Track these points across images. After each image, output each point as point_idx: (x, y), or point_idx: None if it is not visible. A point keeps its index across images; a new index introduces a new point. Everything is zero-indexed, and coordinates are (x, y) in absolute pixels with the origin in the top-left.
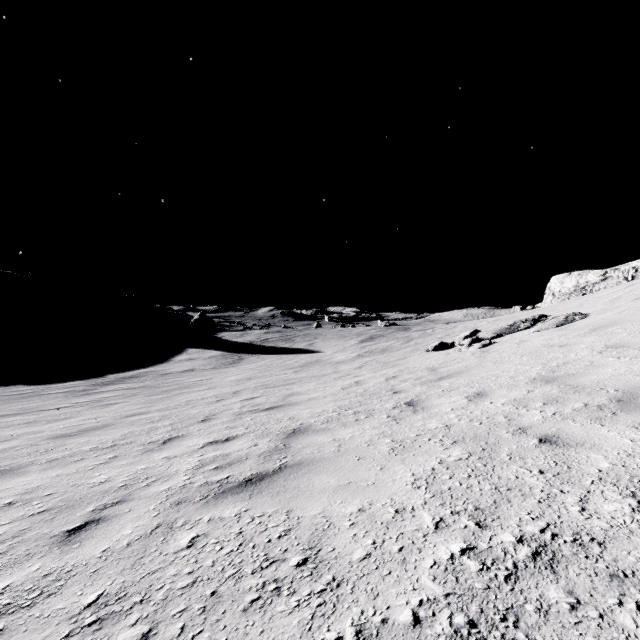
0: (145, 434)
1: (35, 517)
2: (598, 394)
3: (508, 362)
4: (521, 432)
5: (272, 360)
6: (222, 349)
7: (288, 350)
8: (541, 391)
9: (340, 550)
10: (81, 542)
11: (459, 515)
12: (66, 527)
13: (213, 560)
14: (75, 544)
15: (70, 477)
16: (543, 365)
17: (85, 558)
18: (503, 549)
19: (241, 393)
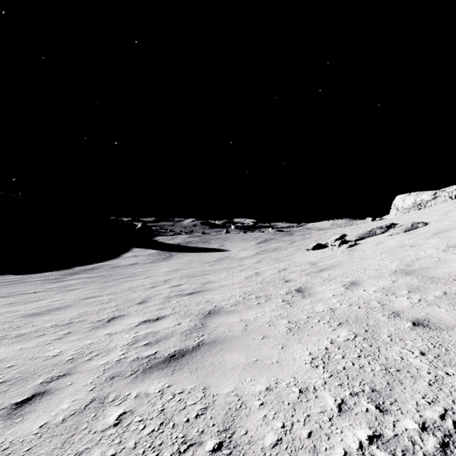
0: (95, 313)
1: None
2: (453, 284)
3: (371, 258)
4: (395, 316)
5: (194, 256)
6: (158, 248)
7: (205, 249)
8: (403, 281)
9: (252, 433)
10: (24, 416)
11: (358, 397)
12: (15, 399)
13: (135, 441)
14: (18, 418)
15: (30, 350)
16: (400, 260)
17: (23, 434)
18: (409, 438)
19: (170, 281)
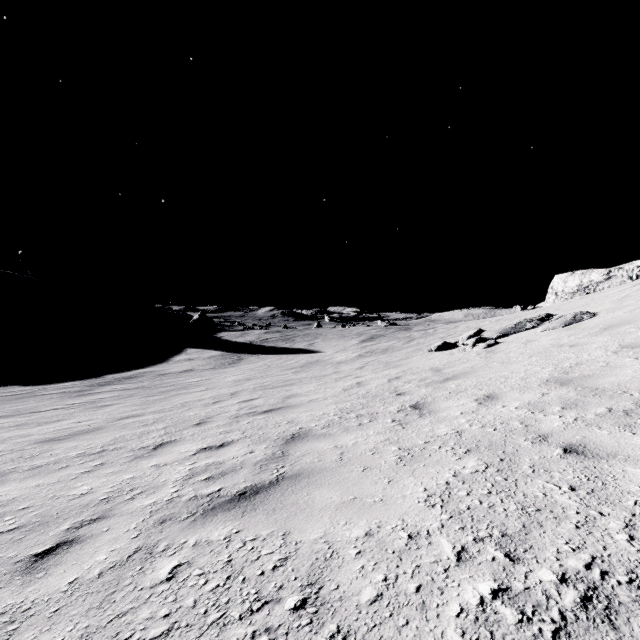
0: (136, 438)
1: (3, 536)
2: (621, 398)
3: (516, 363)
4: (541, 440)
5: (272, 360)
6: (221, 349)
7: (288, 350)
8: (557, 394)
9: (345, 588)
10: (47, 570)
11: (484, 543)
12: (35, 550)
13: (195, 598)
14: (40, 572)
15: (50, 487)
16: (554, 366)
17: (48, 592)
18: (544, 592)
19: (239, 394)
